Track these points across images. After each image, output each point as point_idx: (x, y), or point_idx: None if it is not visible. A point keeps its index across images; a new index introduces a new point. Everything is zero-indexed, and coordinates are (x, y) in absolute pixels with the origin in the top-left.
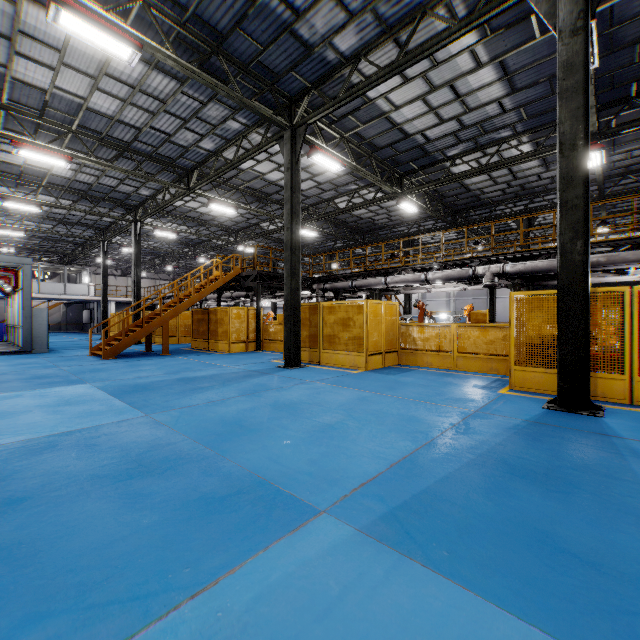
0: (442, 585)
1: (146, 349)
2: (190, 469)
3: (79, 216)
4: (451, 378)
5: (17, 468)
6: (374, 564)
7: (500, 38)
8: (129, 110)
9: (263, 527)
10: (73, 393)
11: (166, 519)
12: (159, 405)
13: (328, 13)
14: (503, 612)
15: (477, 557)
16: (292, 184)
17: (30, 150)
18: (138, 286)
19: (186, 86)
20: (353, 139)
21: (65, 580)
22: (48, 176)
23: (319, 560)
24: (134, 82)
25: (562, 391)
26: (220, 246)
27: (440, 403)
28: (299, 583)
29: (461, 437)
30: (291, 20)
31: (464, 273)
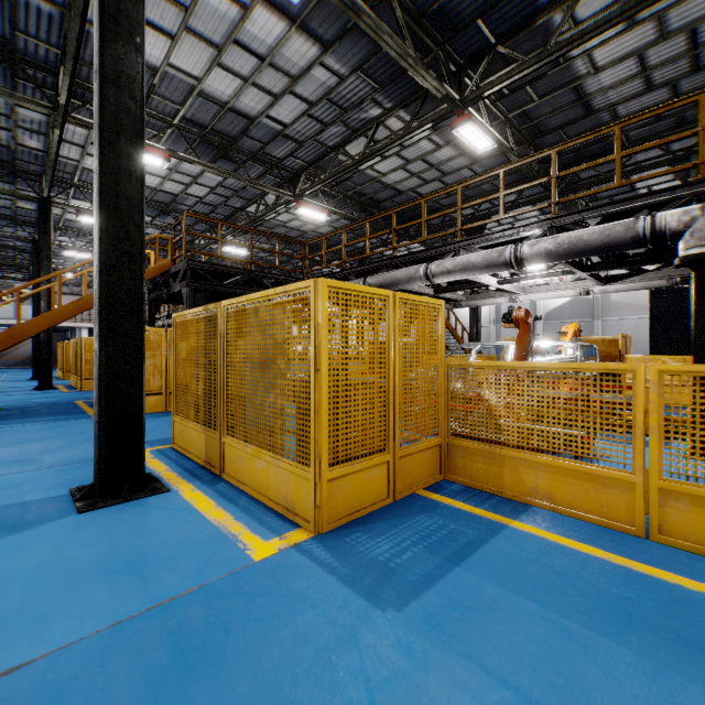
0: None
1: None
2: None
3: None
4: None
5: None
6: None
7: None
8: None
9: None
10: None
11: None
12: None
13: None
14: None
15: None
16: None
17: None
18: (46, 299)
19: None
20: None
21: None
22: None
23: None
24: None
25: None
26: (202, 247)
27: None
28: None
29: None
30: None
31: (620, 231)
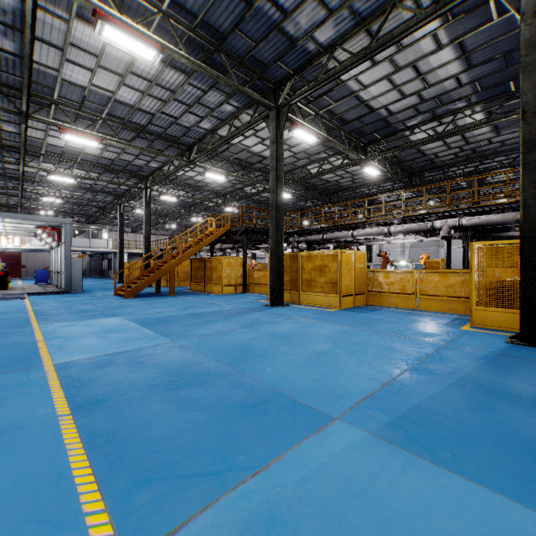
0: (453, 479)
1: (156, 290)
2: (220, 382)
3: (102, 185)
4: (416, 316)
5: (91, 377)
6: (391, 460)
7: (460, 22)
8: (146, 100)
9: (292, 428)
10: (112, 323)
11: (214, 419)
12: (180, 334)
13: (311, 12)
14: (511, 502)
15: (477, 459)
16: (277, 154)
17: (72, 135)
18: (148, 240)
19: (192, 78)
20: (326, 115)
21: (154, 458)
22: (81, 154)
23: (345, 454)
24: (152, 77)
25: (523, 328)
26: (211, 207)
27: (411, 336)
28: (334, 470)
29: (438, 364)
30: (280, 20)
31: (423, 226)
